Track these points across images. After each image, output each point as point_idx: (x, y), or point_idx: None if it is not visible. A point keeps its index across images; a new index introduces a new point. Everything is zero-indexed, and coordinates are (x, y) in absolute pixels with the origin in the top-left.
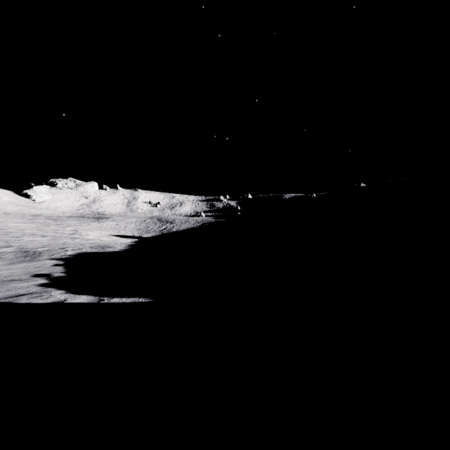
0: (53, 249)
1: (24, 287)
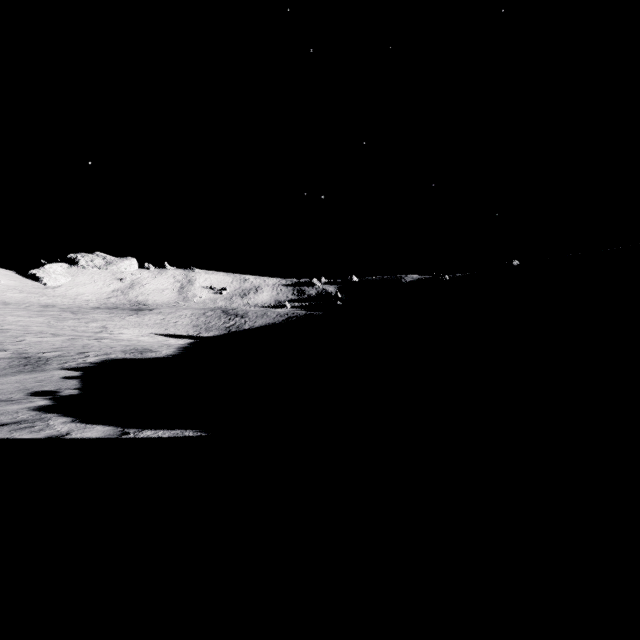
0: (67, 355)
1: (10, 412)
